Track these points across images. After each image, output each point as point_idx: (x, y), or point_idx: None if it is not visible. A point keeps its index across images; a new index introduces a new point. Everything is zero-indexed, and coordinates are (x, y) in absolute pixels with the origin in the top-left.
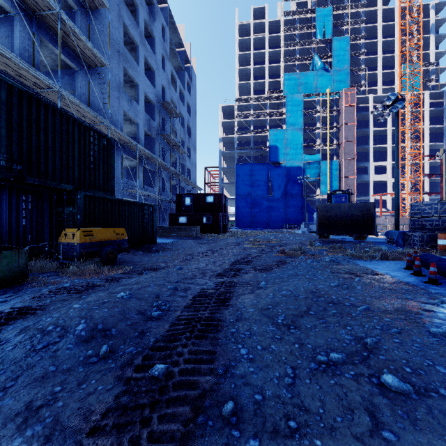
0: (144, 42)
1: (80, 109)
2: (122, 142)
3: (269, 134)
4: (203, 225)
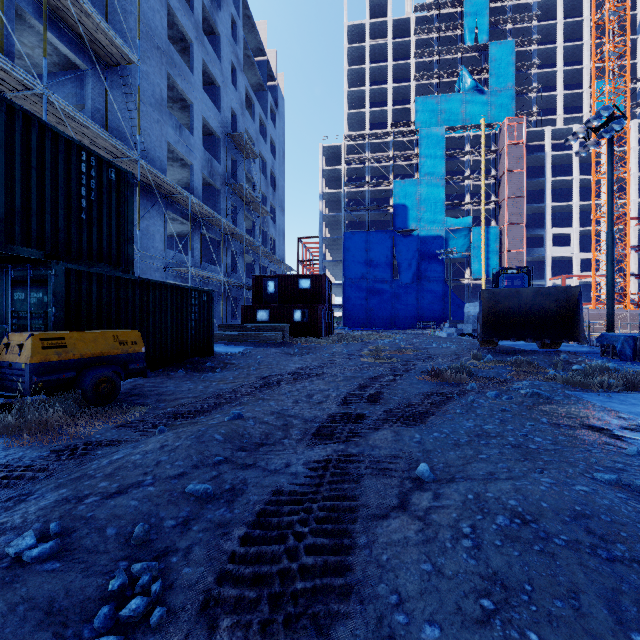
0: (202, 39)
1: (87, 130)
2: (165, 192)
3: (394, 187)
4: (294, 324)
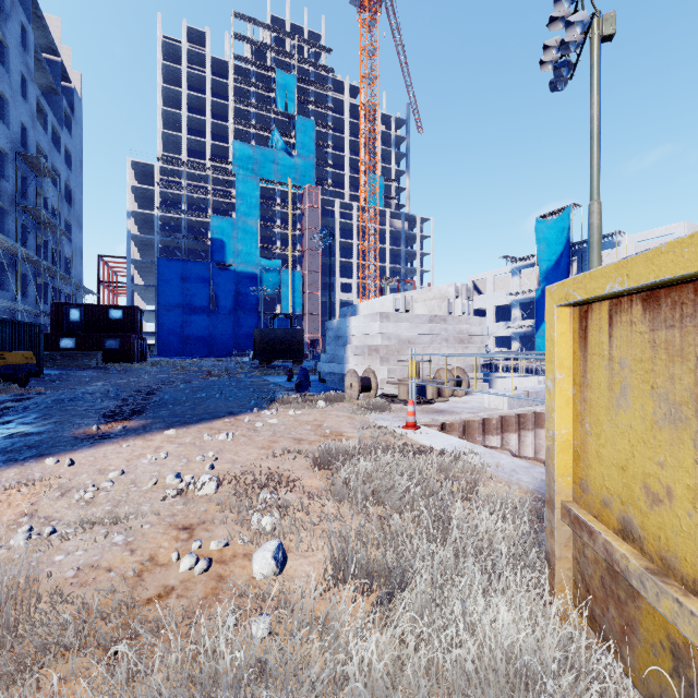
0: None
1: None
2: None
3: (212, 221)
4: (105, 351)
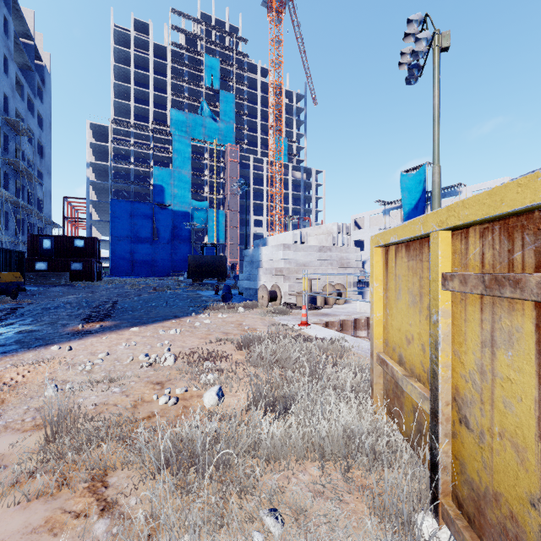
0: None
1: None
2: None
3: (154, 171)
4: (71, 272)
